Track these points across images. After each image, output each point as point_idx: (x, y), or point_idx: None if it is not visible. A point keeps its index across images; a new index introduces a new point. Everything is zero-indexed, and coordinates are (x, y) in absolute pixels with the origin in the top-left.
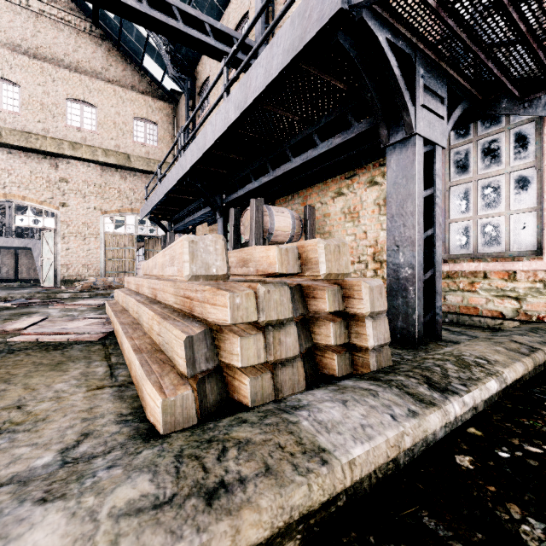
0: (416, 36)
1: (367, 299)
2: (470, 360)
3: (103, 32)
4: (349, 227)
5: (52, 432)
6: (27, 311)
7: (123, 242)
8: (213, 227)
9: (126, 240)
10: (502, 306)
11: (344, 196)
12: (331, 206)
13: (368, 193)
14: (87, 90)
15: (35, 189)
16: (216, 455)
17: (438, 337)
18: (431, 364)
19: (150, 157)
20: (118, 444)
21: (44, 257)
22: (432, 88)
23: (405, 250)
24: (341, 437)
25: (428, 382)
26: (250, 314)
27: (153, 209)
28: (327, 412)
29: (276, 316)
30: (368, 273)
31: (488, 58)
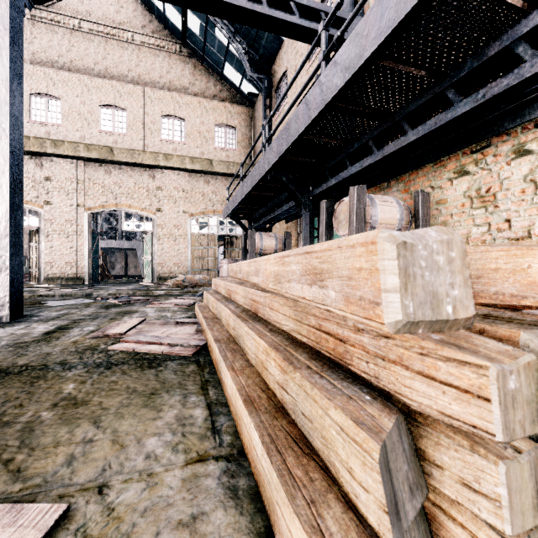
0: None
1: None
2: None
3: (190, 51)
4: (478, 215)
5: None
6: (129, 310)
7: (206, 242)
8: (291, 224)
9: (209, 239)
10: None
11: (469, 176)
12: (448, 190)
13: (514, 167)
14: (177, 105)
15: (138, 198)
16: None
17: None
18: None
19: (229, 160)
20: None
21: (145, 256)
22: None
23: None
24: None
25: None
26: (535, 414)
27: (234, 209)
28: None
29: None
30: None
31: None
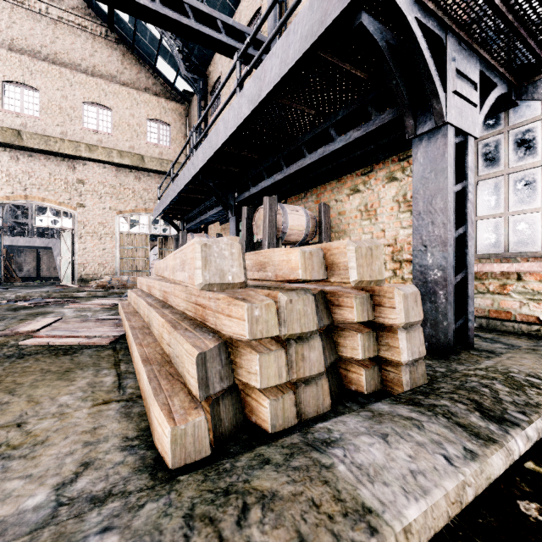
0: (448, 15)
1: (401, 309)
2: (521, 379)
3: (118, 36)
4: (365, 225)
5: (50, 459)
6: (43, 311)
7: (137, 242)
8: (225, 226)
9: (140, 239)
10: (538, 311)
11: (360, 193)
12: (346, 204)
13: (387, 189)
14: (103, 93)
15: (54, 191)
16: (235, 518)
17: (471, 345)
18: (476, 384)
19: (163, 157)
20: (120, 480)
21: (63, 256)
22: (464, 72)
23: (434, 250)
24: (389, 489)
25: (479, 409)
26: (270, 328)
27: (165, 209)
28: (366, 451)
29: (300, 328)
30: (386, 273)
31: (531, 36)
